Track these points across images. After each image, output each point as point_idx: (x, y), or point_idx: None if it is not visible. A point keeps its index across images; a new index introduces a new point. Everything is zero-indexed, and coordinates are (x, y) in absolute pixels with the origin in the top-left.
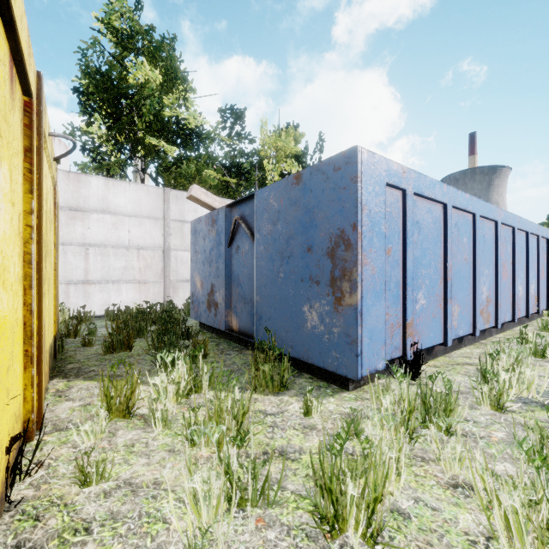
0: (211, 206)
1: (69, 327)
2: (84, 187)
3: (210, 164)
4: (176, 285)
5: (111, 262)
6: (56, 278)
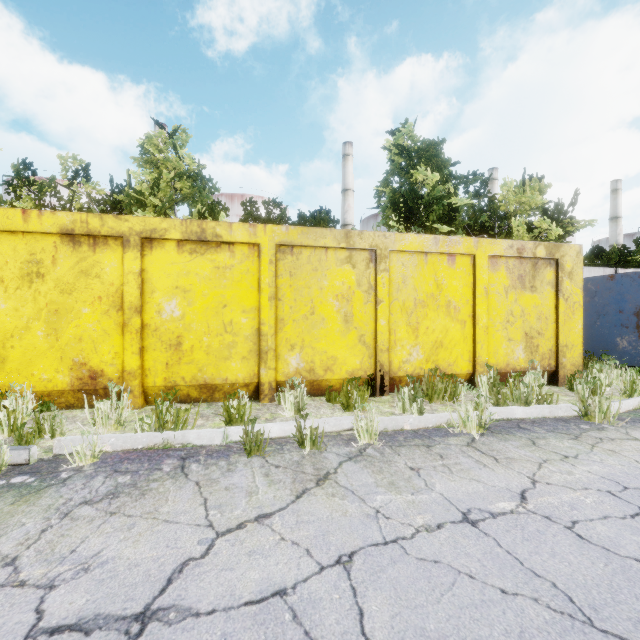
0: None
1: None
2: None
3: (460, 228)
4: None
5: None
6: None
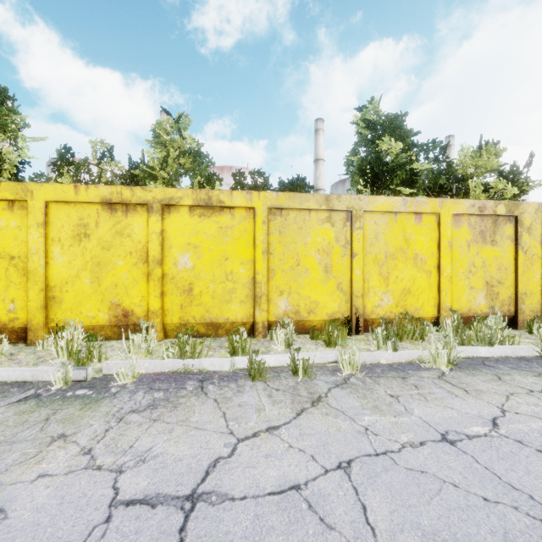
0: None
1: None
2: None
3: (421, 190)
4: None
5: None
6: None
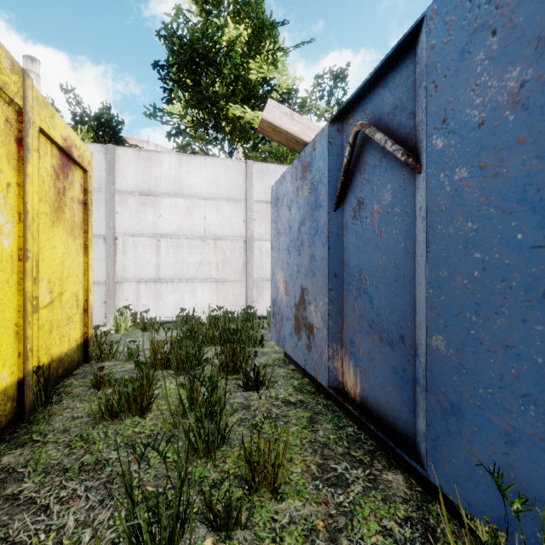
0: (300, 139)
1: (101, 345)
2: (155, 167)
3: None
4: (260, 285)
5: (185, 255)
6: (22, 275)
